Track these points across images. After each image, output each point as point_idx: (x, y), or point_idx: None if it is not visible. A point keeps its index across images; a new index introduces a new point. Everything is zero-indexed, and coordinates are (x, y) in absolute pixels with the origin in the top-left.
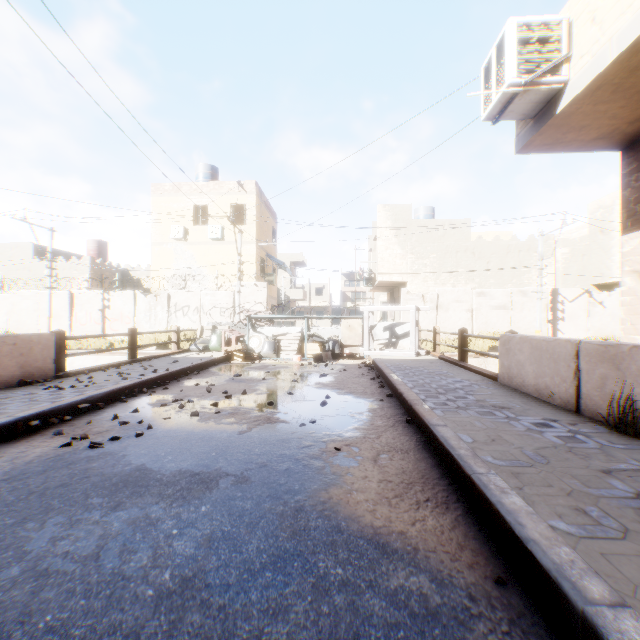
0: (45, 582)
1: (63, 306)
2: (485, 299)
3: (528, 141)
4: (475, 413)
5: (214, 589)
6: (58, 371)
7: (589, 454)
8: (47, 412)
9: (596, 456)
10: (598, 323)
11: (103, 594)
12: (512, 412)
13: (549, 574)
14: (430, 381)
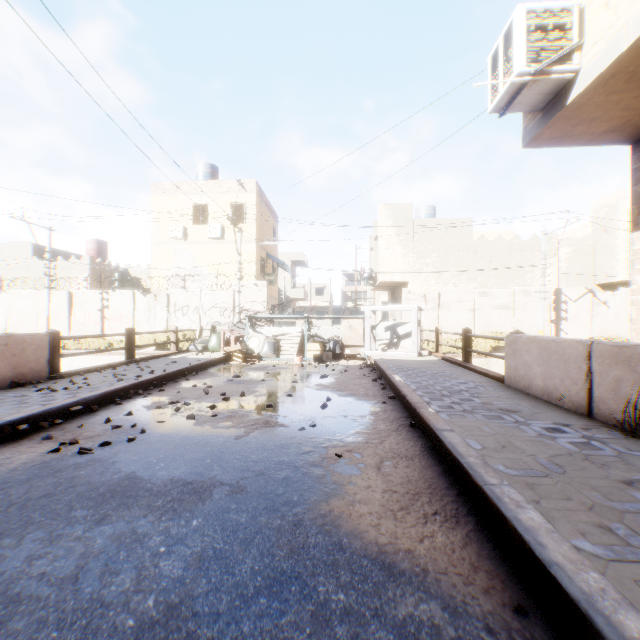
0: (15, 610)
1: (62, 306)
2: (487, 299)
3: (536, 134)
4: (482, 417)
5: (202, 619)
6: (52, 372)
7: (607, 462)
8: (37, 415)
9: (615, 465)
10: (602, 323)
11: (78, 625)
12: (521, 416)
13: (578, 605)
14: (434, 383)
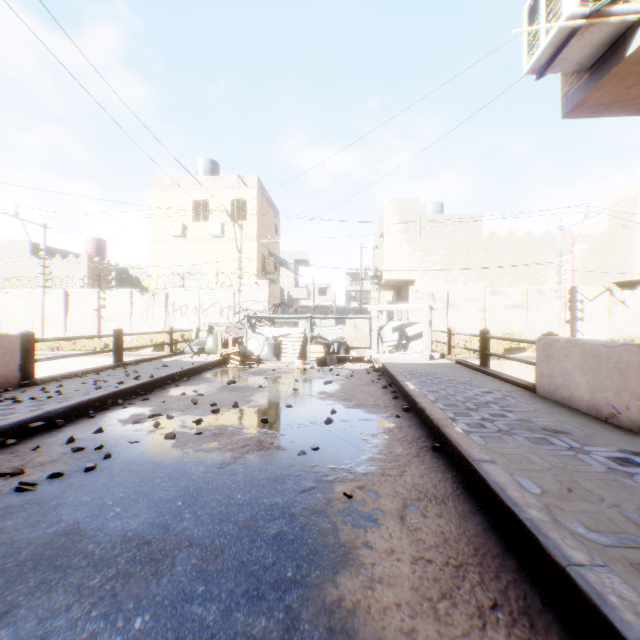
0: None
1: (58, 306)
2: (498, 298)
3: (580, 100)
4: (525, 440)
5: None
6: (25, 378)
7: None
8: None
9: None
10: (620, 323)
11: None
12: (573, 439)
13: None
14: (454, 392)
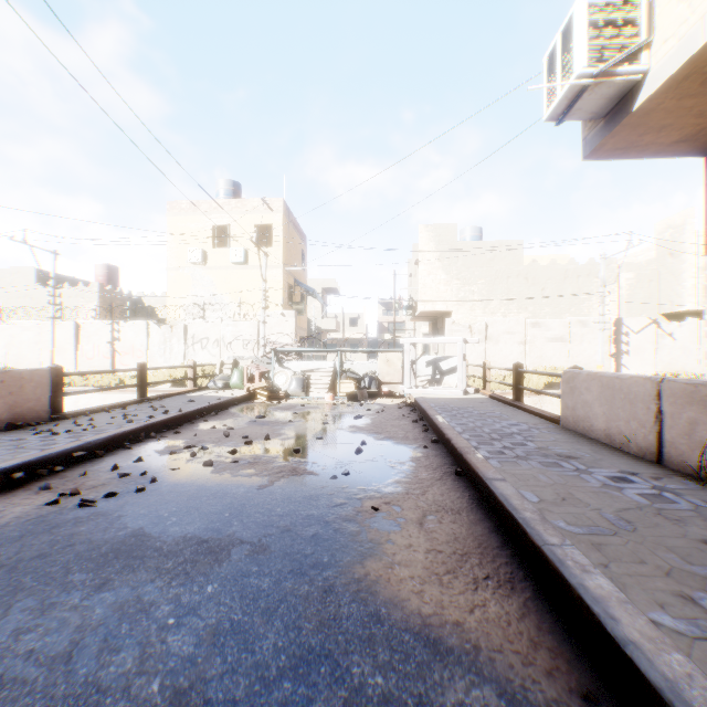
0: None
1: (68, 338)
2: (540, 330)
3: (598, 145)
4: (538, 464)
5: None
6: (54, 412)
7: (683, 518)
8: (34, 462)
9: (692, 521)
10: (667, 357)
11: None
12: (582, 463)
13: (660, 695)
14: (482, 424)
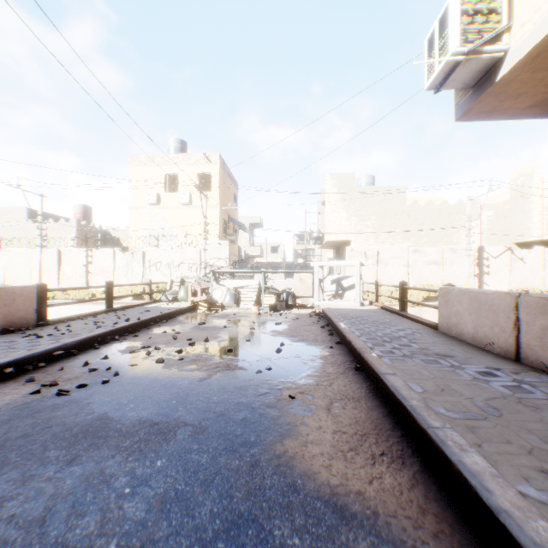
0: None
1: (52, 262)
2: (419, 256)
3: (467, 109)
4: (421, 361)
5: None
6: (40, 320)
7: (539, 405)
8: (22, 359)
9: (546, 408)
10: (519, 277)
11: None
12: (455, 360)
13: None
14: (375, 329)
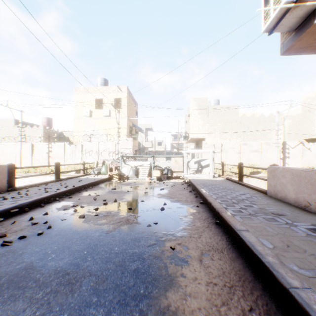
0: None
1: (28, 151)
2: (247, 147)
3: (290, 46)
4: (263, 219)
5: None
6: (10, 187)
7: None
8: None
9: None
10: (307, 159)
11: None
12: (287, 218)
13: None
14: (225, 194)
